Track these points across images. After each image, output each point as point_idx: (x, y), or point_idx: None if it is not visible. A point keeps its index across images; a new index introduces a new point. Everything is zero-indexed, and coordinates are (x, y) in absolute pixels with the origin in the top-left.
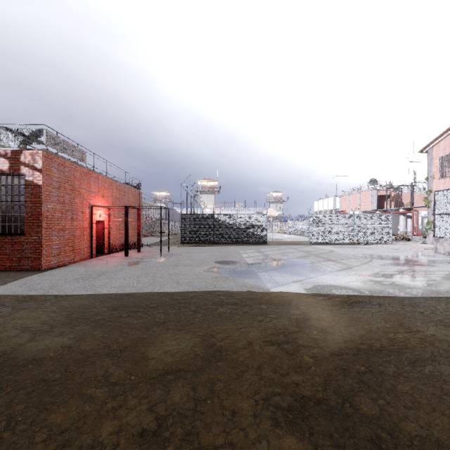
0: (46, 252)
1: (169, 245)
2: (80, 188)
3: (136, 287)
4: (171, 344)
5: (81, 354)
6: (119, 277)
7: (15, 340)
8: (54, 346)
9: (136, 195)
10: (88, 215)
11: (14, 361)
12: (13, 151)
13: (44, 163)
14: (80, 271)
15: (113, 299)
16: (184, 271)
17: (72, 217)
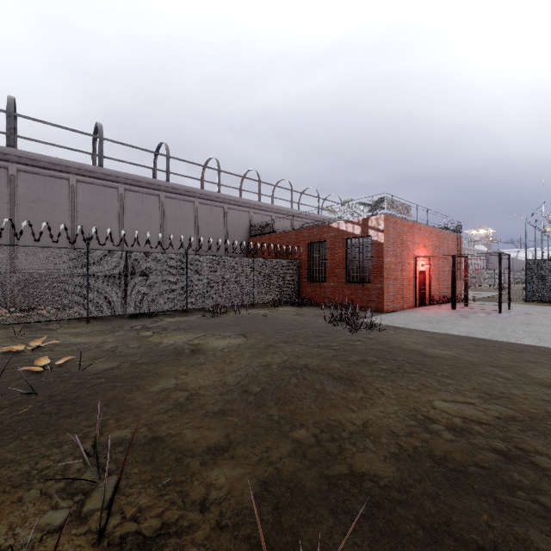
0: (385, 297)
1: (509, 301)
2: (407, 241)
3: (486, 335)
4: (550, 374)
5: (468, 361)
6: (460, 325)
7: (415, 346)
8: (445, 354)
9: (455, 240)
10: (413, 266)
11: (426, 354)
12: (363, 219)
13: (385, 224)
14: (416, 316)
15: (468, 339)
16: (545, 331)
17: (401, 268)
